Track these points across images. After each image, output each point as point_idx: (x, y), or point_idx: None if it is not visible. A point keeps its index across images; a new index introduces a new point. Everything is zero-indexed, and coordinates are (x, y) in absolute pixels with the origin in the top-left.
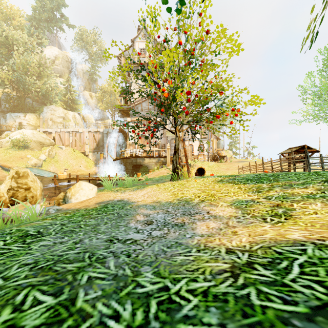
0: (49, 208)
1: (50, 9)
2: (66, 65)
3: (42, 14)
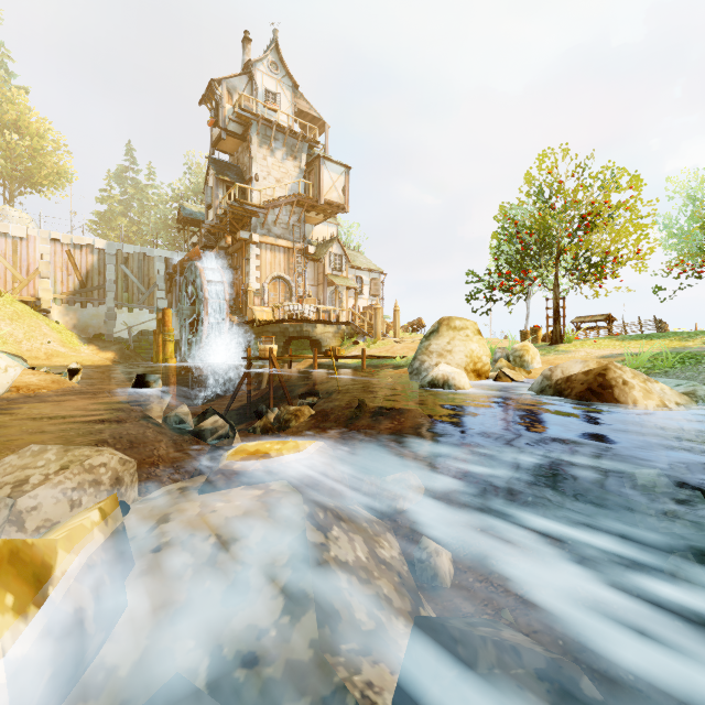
0: None
1: None
2: None
3: None
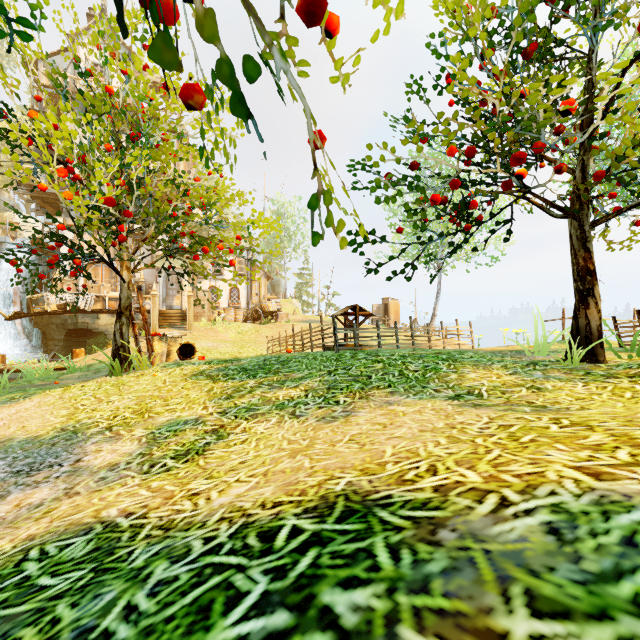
0: None
1: None
2: None
3: None
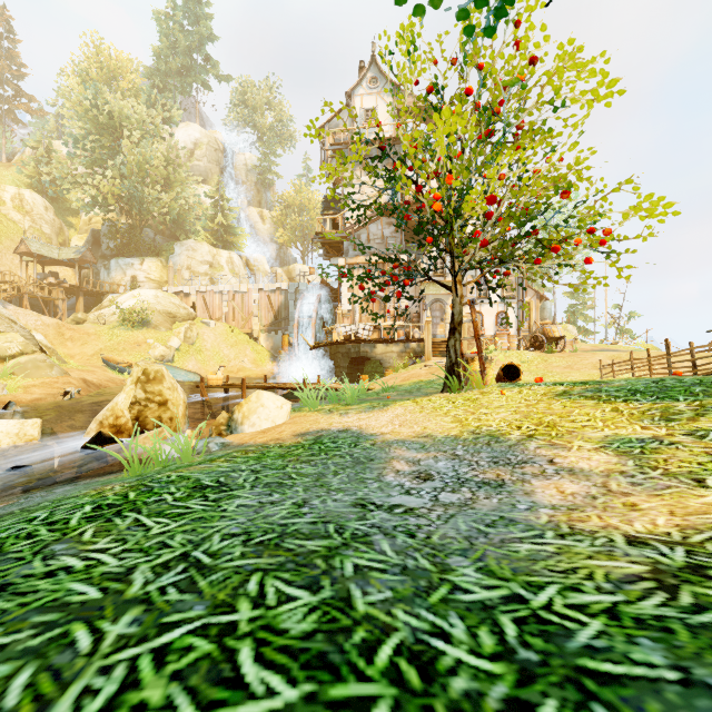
0: (208, 441)
1: (187, 51)
2: (216, 158)
3: (172, 62)
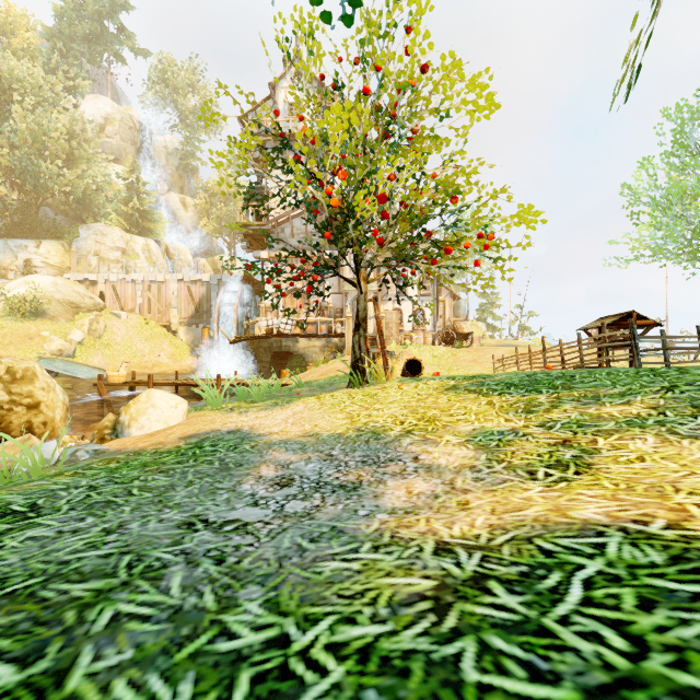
0: (77, 448)
1: (95, 16)
2: (130, 137)
3: (77, 25)
